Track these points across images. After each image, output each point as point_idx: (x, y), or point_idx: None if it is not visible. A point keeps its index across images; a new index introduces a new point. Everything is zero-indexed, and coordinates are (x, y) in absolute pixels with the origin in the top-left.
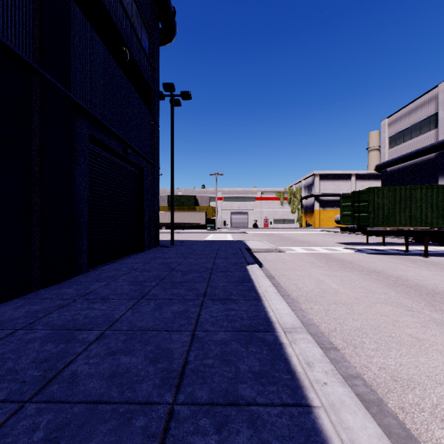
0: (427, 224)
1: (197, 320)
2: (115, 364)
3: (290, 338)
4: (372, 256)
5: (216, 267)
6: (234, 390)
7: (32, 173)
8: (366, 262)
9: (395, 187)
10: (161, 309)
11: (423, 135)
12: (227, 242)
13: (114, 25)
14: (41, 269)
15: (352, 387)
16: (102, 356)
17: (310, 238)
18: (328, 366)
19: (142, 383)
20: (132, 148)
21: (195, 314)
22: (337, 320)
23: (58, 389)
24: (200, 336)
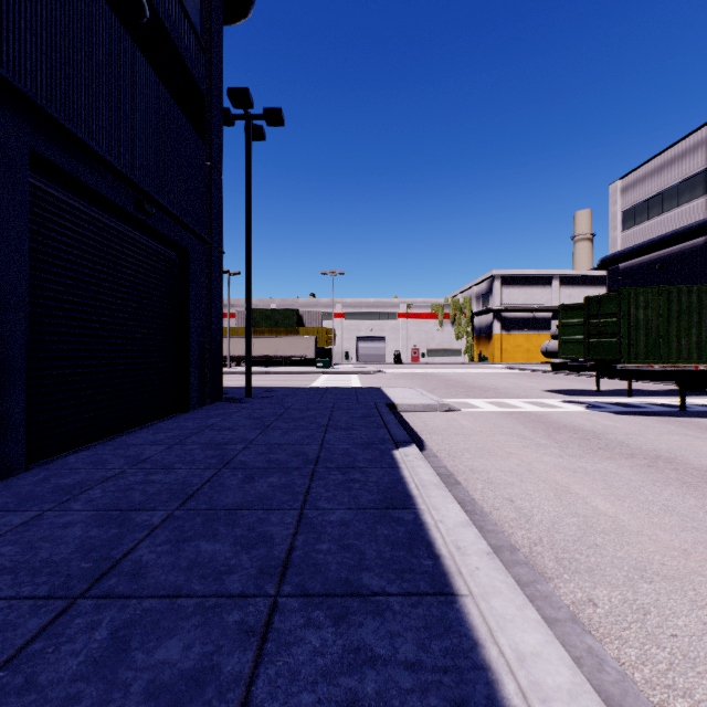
0: None
1: None
2: None
3: None
4: (625, 419)
5: (327, 454)
6: None
7: None
8: (626, 434)
9: (670, 288)
10: (119, 660)
11: (684, 207)
12: (352, 391)
13: None
14: None
15: None
16: None
17: (494, 383)
18: None
19: None
20: (156, 204)
21: (232, 702)
22: (703, 672)
23: None
24: None
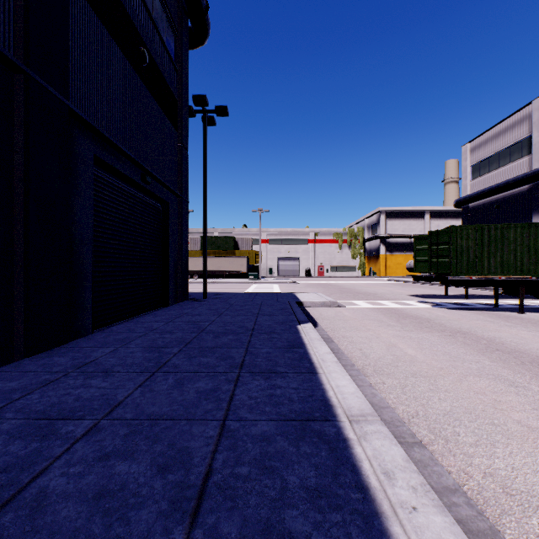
0: (522, 272)
1: (229, 404)
2: (106, 475)
3: (358, 431)
4: (454, 312)
5: (259, 327)
6: (279, 520)
7: (14, 205)
8: (448, 320)
9: (483, 226)
10: (182, 386)
11: (514, 163)
12: (274, 294)
13: (128, 18)
14: (26, 331)
15: (451, 508)
16: (89, 462)
17: (375, 290)
18: (416, 478)
19: (141, 510)
20: (152, 176)
21: (228, 394)
22: (418, 401)
23: (12, 521)
24: (232, 429)
